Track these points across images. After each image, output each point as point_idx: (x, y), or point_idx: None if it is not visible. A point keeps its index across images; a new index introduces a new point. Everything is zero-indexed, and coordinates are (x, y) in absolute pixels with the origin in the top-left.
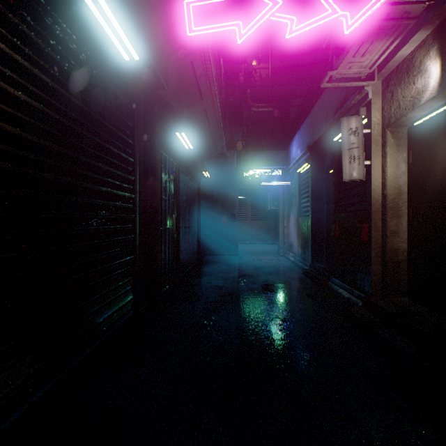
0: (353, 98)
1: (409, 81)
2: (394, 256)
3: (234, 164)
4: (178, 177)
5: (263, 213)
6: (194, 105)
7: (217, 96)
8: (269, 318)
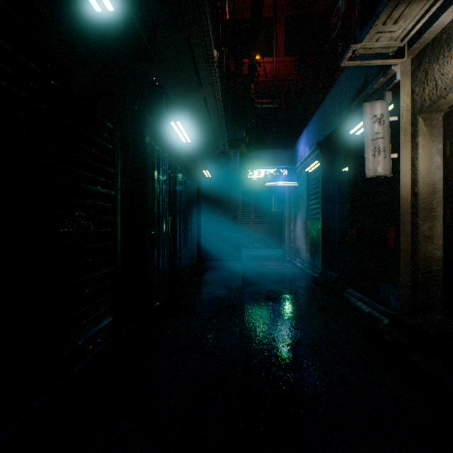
0: (376, 82)
1: (450, 55)
2: (427, 265)
3: (237, 164)
4: (174, 175)
5: (267, 216)
6: (192, 93)
7: (218, 83)
8: (279, 340)
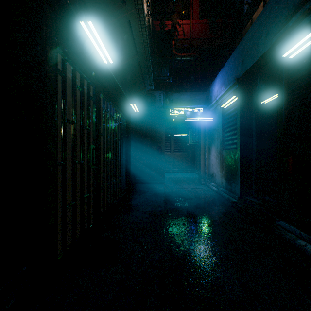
0: None
1: None
2: None
3: (161, 103)
4: (98, 102)
5: (184, 147)
6: (115, 11)
7: (142, 1)
8: None
